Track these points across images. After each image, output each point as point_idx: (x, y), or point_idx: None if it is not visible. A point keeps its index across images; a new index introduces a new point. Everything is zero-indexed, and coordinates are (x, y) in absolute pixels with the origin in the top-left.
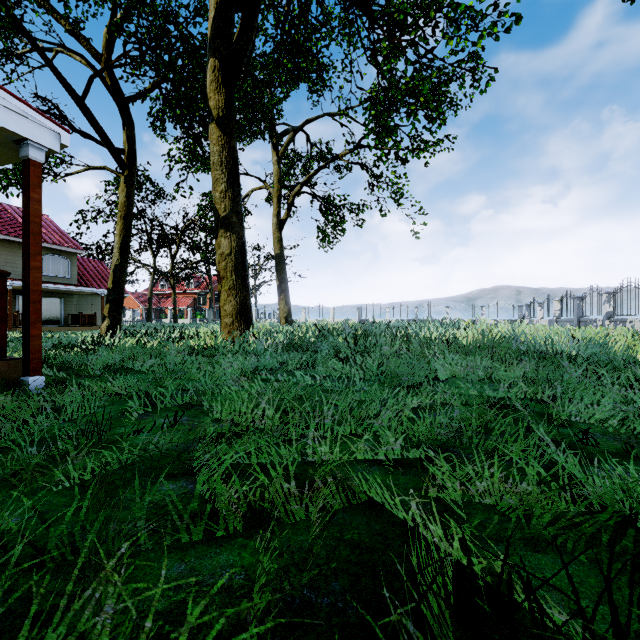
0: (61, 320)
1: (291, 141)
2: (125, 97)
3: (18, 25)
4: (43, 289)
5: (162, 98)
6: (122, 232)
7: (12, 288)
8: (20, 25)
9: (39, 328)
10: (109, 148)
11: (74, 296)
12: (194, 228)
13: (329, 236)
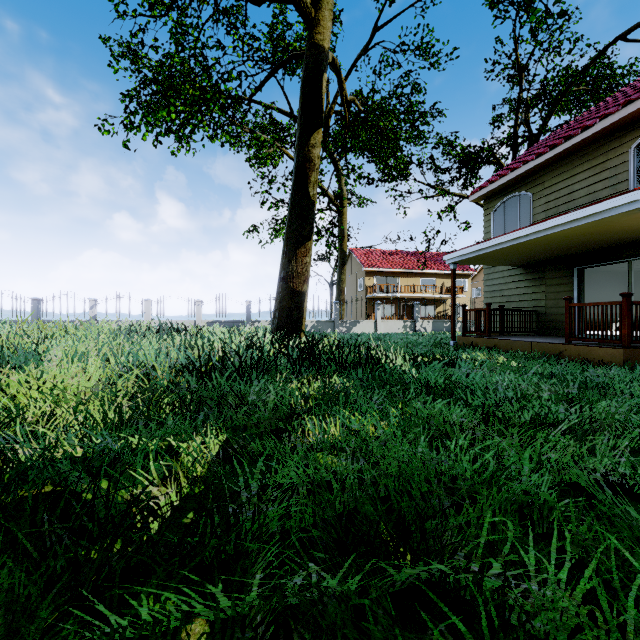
0: None
1: None
2: None
3: None
4: None
5: None
6: None
7: None
8: None
9: (452, 325)
10: None
11: None
12: None
13: None
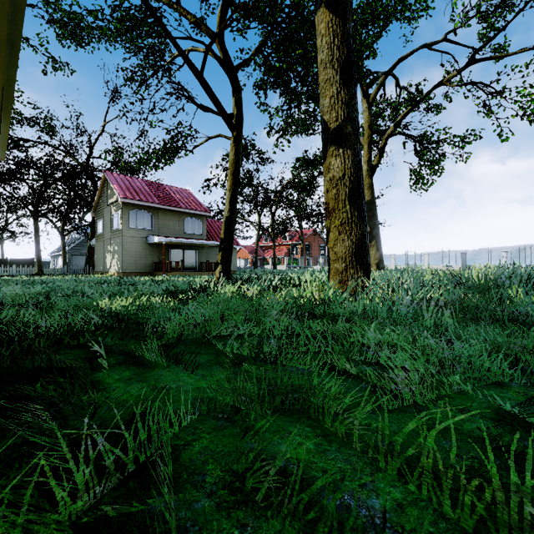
0: (196, 267)
1: (382, 84)
2: (234, 66)
3: (154, 16)
4: (184, 243)
5: (264, 61)
6: (231, 187)
7: (166, 243)
8: (155, 16)
9: None
10: (221, 113)
11: (204, 248)
12: (289, 188)
13: (423, 177)
